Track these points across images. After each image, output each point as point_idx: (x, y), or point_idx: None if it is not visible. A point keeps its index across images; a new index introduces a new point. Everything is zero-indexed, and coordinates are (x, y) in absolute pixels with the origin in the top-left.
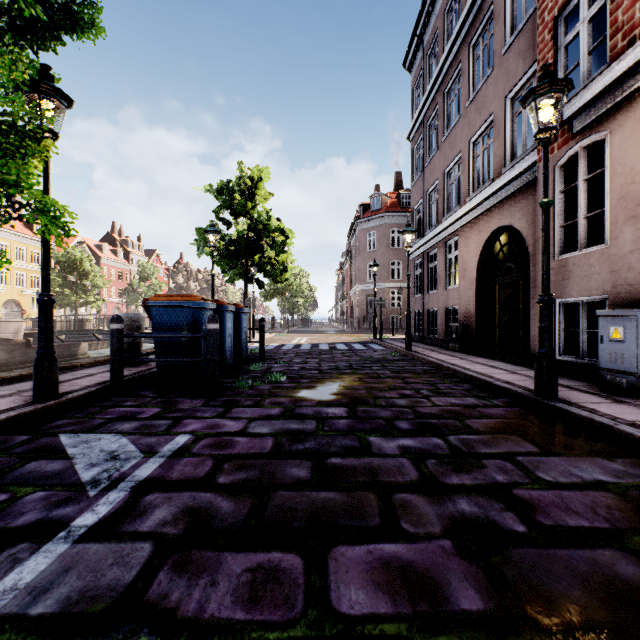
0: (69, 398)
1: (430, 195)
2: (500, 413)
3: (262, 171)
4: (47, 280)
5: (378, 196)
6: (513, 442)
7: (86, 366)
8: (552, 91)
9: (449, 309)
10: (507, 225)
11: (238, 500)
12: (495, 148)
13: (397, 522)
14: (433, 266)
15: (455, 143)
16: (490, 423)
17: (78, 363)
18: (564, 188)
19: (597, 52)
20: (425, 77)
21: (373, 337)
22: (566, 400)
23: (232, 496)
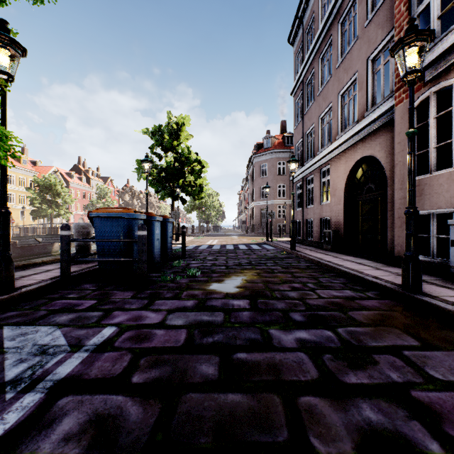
0: (22, 292)
1: (308, 135)
2: (375, 305)
3: (185, 118)
4: (4, 195)
5: (269, 138)
6: (395, 335)
7: (47, 263)
8: (418, 40)
9: (322, 219)
10: (368, 156)
11: (148, 405)
12: (359, 98)
13: (306, 436)
14: (310, 187)
15: (327, 96)
16: (370, 315)
17: (41, 261)
18: (416, 125)
19: (440, 21)
20: (304, 48)
21: (266, 240)
22: (428, 294)
23: (142, 399)
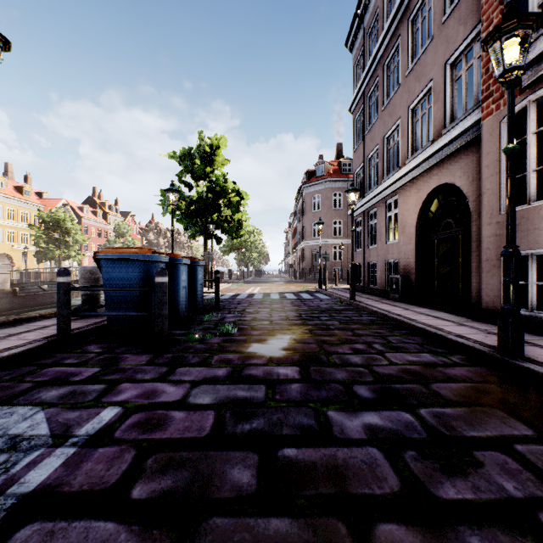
0: (4, 356)
1: (370, 160)
2: (465, 374)
3: (220, 140)
4: None
5: (322, 164)
6: (498, 419)
7: (46, 317)
8: (520, 27)
9: (388, 262)
10: (446, 183)
11: (149, 539)
12: (435, 112)
13: None
14: (373, 223)
15: (394, 110)
16: (460, 389)
17: (37, 314)
18: None
19: None
20: (365, 54)
21: (319, 287)
22: (533, 359)
23: (143, 529)
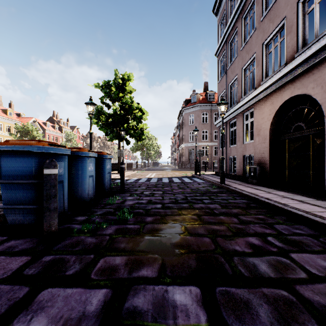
0: None
1: (231, 86)
2: None
3: (129, 75)
4: None
5: (195, 94)
6: None
7: None
8: None
9: (245, 156)
10: (298, 95)
11: None
12: (287, 41)
13: None
14: (233, 130)
15: (251, 48)
16: None
17: None
18: None
19: None
20: (227, 14)
21: (195, 173)
22: None
23: None
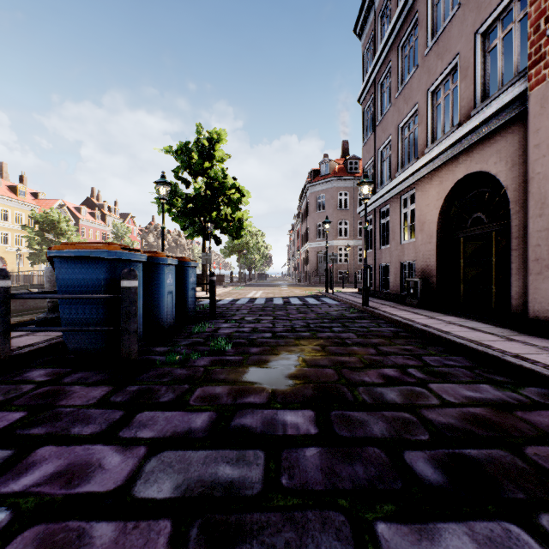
0: None
1: (382, 152)
2: None
3: (219, 133)
4: None
5: (327, 162)
6: None
7: None
8: None
9: (403, 264)
10: (476, 172)
11: None
12: (461, 90)
13: None
14: (385, 222)
15: (411, 95)
16: None
17: None
18: None
19: None
20: (377, 38)
21: (325, 291)
22: None
23: None
